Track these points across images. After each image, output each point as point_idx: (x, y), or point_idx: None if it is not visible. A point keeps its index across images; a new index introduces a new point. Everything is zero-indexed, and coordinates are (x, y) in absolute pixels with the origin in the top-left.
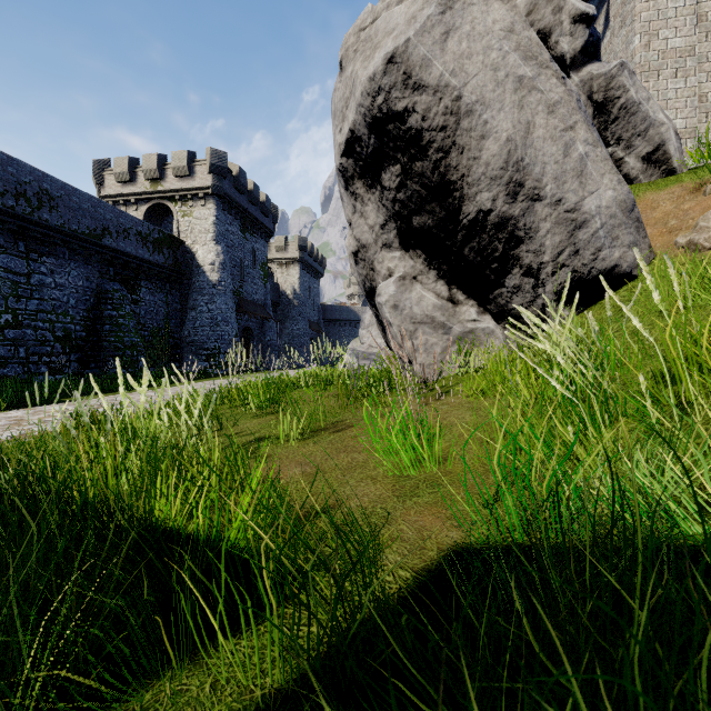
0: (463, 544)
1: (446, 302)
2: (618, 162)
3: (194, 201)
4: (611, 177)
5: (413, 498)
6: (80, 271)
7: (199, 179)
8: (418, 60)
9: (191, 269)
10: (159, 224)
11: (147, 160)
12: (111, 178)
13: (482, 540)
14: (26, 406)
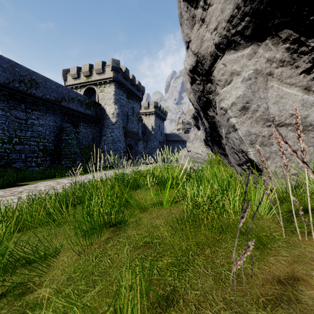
0: None
1: None
2: None
3: (105, 85)
4: None
5: None
6: (51, 118)
7: (107, 74)
8: None
9: (103, 117)
10: (90, 97)
11: (84, 67)
12: (70, 77)
13: None
14: None
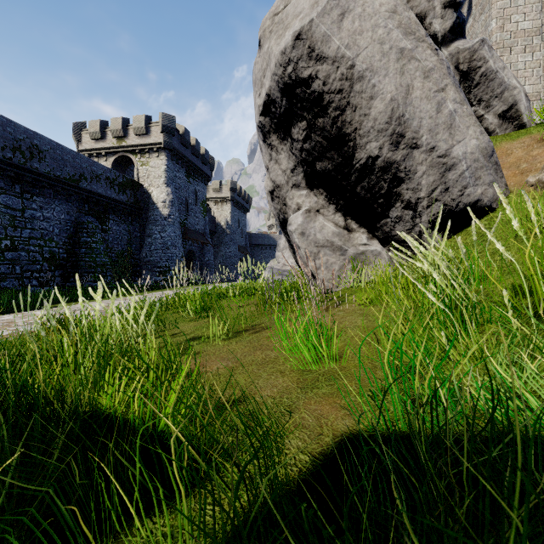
0: (354, 431)
1: (342, 230)
2: (479, 119)
3: (150, 154)
4: (475, 129)
5: (314, 389)
6: (62, 207)
7: (154, 137)
8: (319, 36)
9: (148, 206)
10: (123, 172)
11: (114, 122)
12: (87, 136)
13: (370, 428)
14: (18, 311)
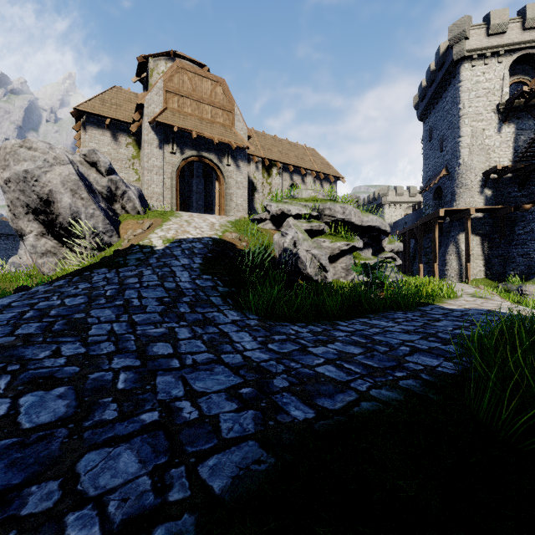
0: None
1: (56, 246)
2: (124, 206)
3: None
4: (102, 219)
5: None
6: None
7: None
8: (36, 175)
9: None
10: None
11: None
12: None
13: None
14: None
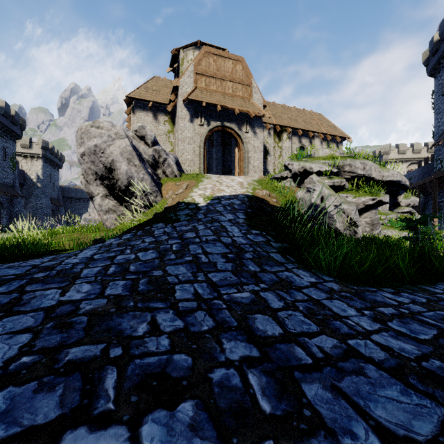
0: None
1: (116, 205)
2: (164, 171)
3: None
4: (150, 182)
5: None
6: None
7: None
8: (103, 148)
9: None
10: None
11: None
12: None
13: None
14: None
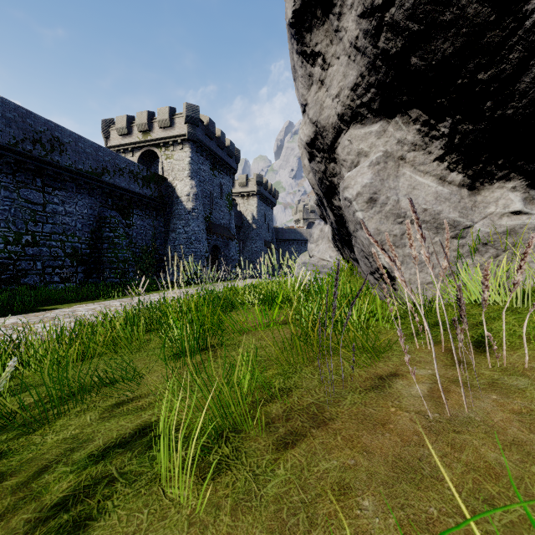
0: None
1: (456, 189)
2: None
3: (174, 146)
4: None
5: None
6: (85, 202)
7: (178, 128)
8: None
9: (172, 200)
10: (149, 167)
11: (139, 116)
12: (114, 132)
13: None
14: (4, 314)
